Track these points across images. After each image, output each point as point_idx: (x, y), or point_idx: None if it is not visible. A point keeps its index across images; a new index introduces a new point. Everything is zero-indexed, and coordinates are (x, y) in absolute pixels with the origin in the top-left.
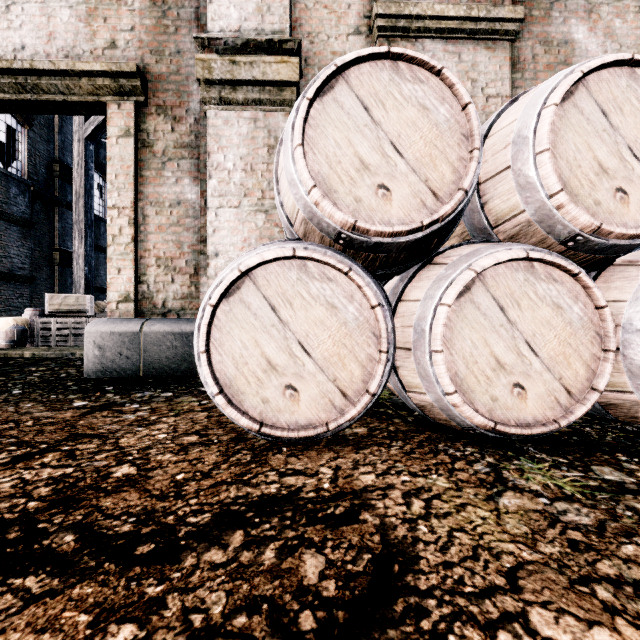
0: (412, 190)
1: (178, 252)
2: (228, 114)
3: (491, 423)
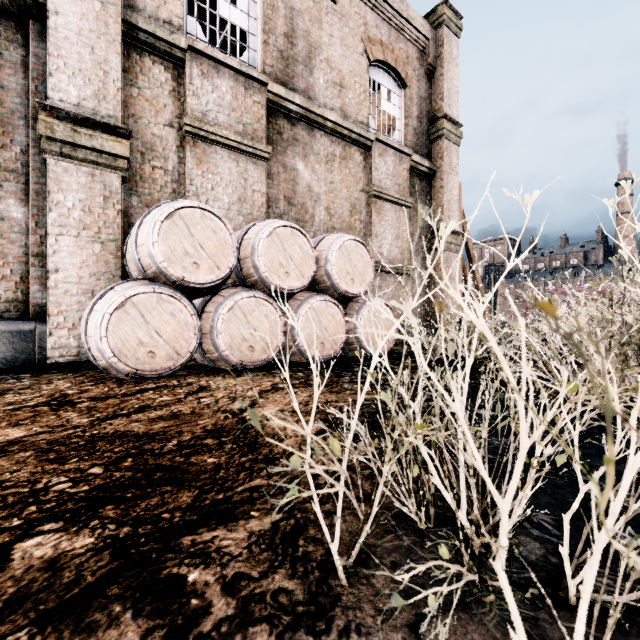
0: (209, 266)
1: (2, 261)
2: (68, 165)
3: (241, 361)
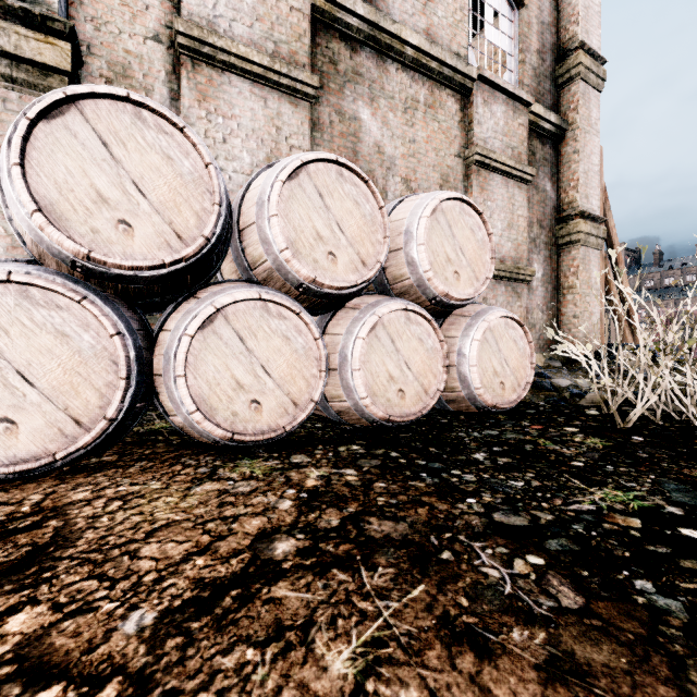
0: (156, 230)
1: None
2: None
3: (230, 434)
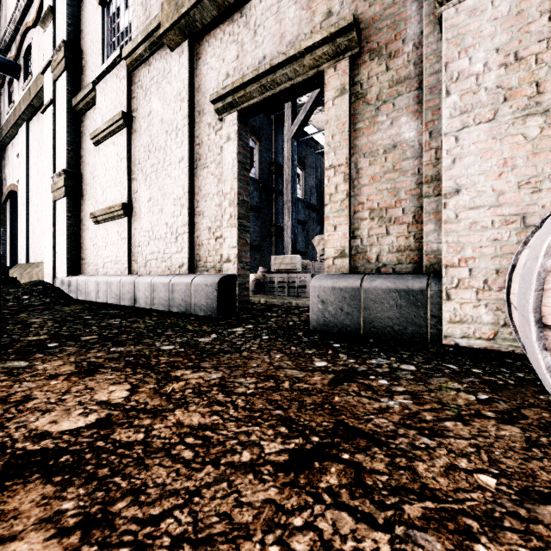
0: None
1: (393, 200)
2: (475, 0)
3: None
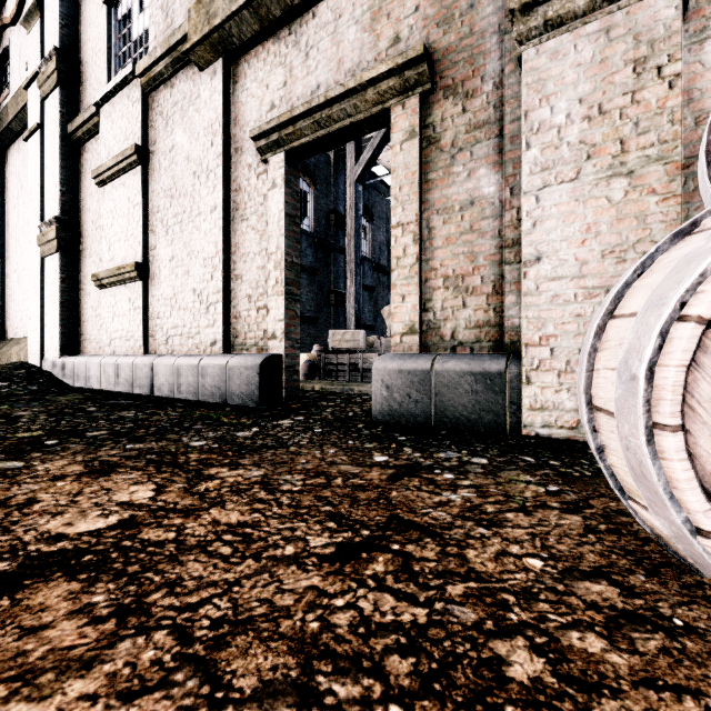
0: None
1: (471, 267)
2: (557, 42)
3: None
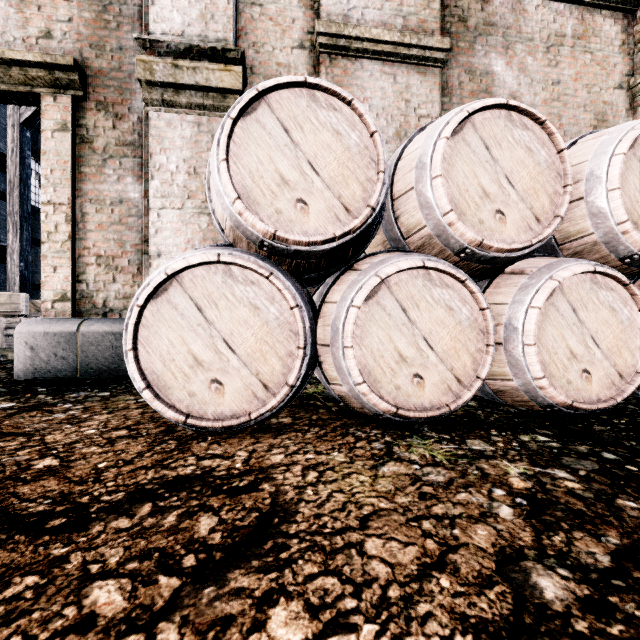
0: (327, 205)
1: (120, 251)
2: (171, 116)
3: (394, 408)
